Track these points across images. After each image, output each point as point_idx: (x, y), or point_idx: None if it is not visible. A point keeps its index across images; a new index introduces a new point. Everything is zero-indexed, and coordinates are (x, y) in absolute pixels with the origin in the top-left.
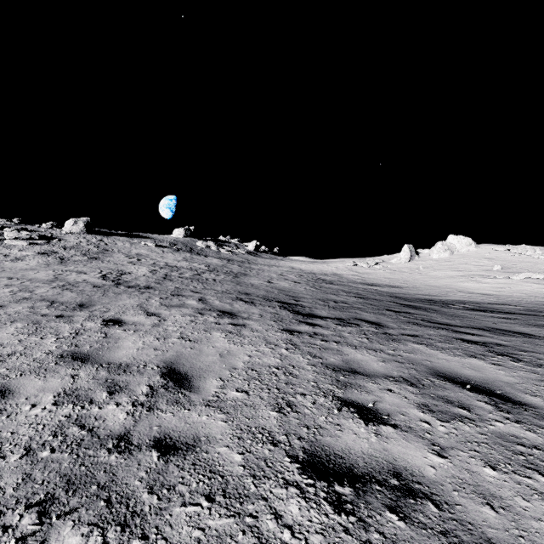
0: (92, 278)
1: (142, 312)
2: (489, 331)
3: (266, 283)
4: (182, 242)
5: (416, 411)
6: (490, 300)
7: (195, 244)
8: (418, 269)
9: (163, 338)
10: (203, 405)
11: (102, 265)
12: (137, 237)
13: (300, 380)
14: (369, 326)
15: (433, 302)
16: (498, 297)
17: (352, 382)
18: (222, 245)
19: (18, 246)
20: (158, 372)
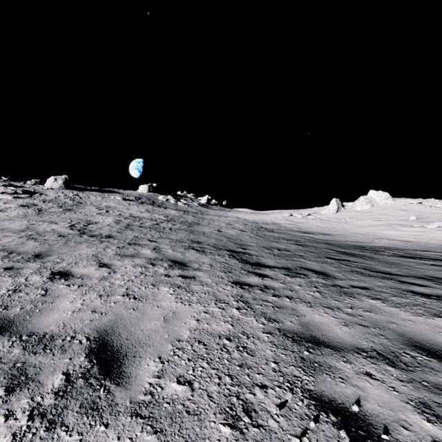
0: (60, 227)
1: (94, 263)
2: (432, 281)
3: (216, 232)
4: (146, 196)
5: (420, 419)
6: (412, 247)
7: (157, 198)
8: (344, 219)
9: (106, 296)
10: (128, 414)
11: (74, 216)
12: (108, 192)
13: (257, 359)
14: (317, 277)
15: (364, 248)
16: (418, 244)
17: (320, 362)
18: (179, 199)
19: (3, 199)
20: (85, 349)
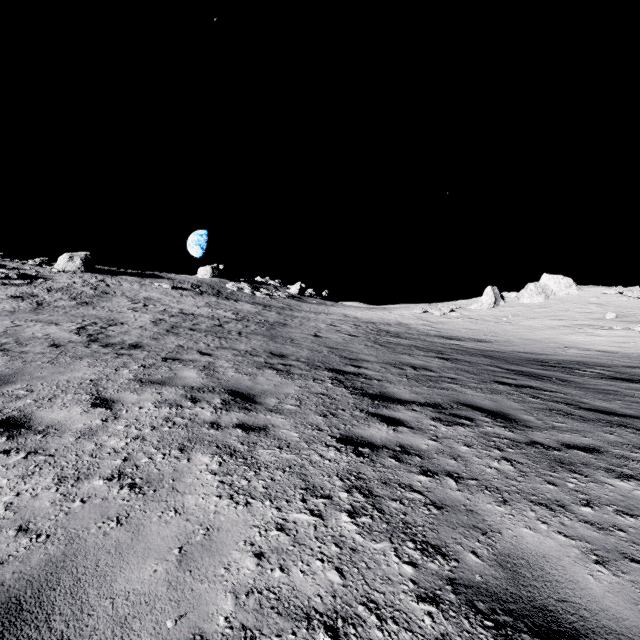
0: (61, 331)
1: (87, 397)
2: None
3: (311, 337)
4: (208, 284)
5: None
6: (621, 361)
7: (225, 286)
8: (506, 318)
9: (73, 479)
10: None
11: (90, 313)
12: (150, 277)
13: None
14: (493, 424)
15: (547, 364)
16: (629, 357)
17: None
18: (258, 287)
19: None
20: None
